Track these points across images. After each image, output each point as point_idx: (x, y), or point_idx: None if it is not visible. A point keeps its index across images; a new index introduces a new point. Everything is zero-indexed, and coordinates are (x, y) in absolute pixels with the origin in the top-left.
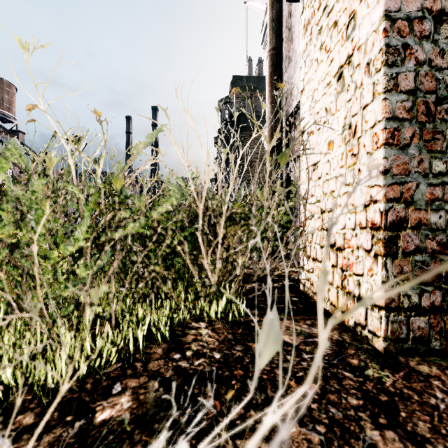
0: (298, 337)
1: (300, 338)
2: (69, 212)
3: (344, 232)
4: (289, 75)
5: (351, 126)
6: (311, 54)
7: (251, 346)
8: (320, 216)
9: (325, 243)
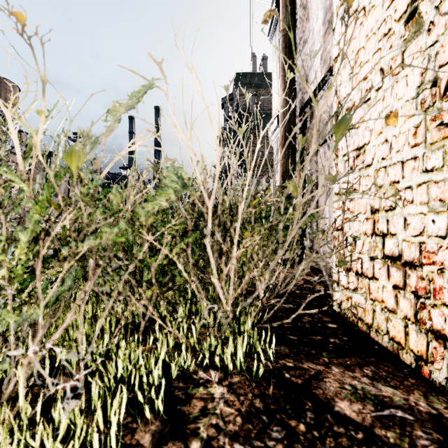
0: (364, 405)
1: (369, 409)
2: (24, 211)
3: (421, 240)
4: (304, 59)
5: (436, 82)
6: (353, 4)
7: (296, 430)
8: (371, 217)
9: (379, 253)
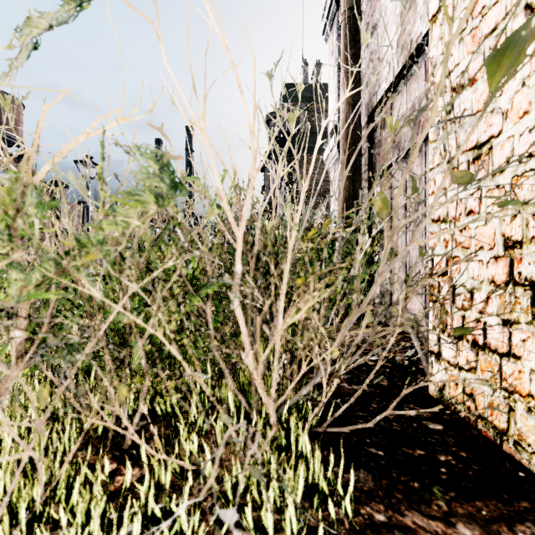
0: None
1: None
2: None
3: None
4: (373, 50)
5: None
6: None
7: None
8: (504, 254)
9: (522, 315)
